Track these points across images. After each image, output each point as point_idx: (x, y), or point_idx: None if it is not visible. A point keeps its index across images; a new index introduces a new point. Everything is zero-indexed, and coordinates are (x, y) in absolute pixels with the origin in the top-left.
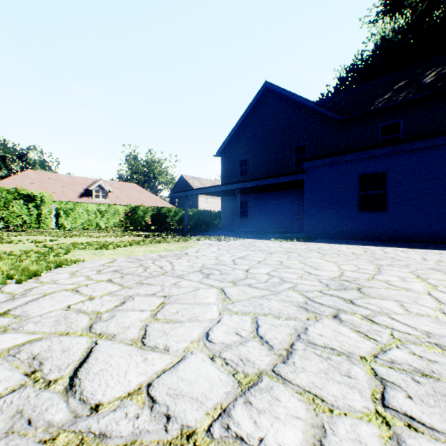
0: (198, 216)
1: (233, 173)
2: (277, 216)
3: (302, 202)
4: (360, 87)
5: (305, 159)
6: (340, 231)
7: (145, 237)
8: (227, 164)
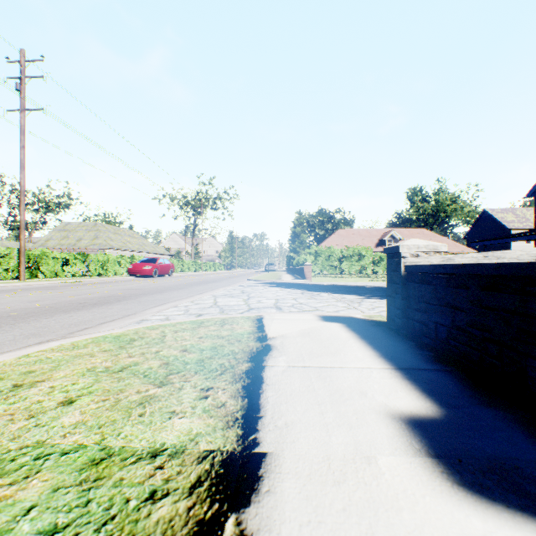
0: None
1: None
2: None
3: None
4: None
5: None
6: None
7: None
8: None
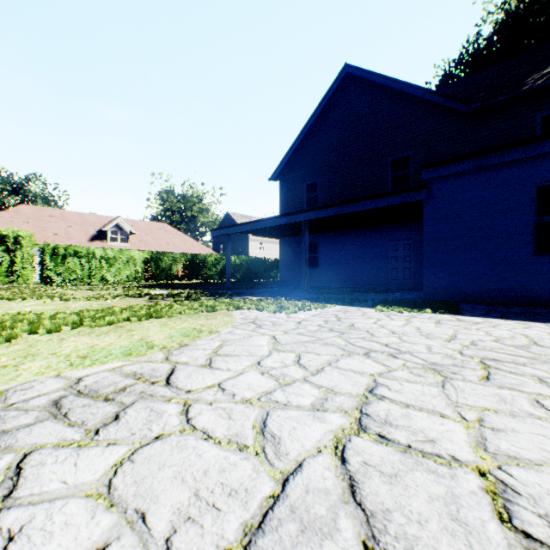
0: (248, 266)
1: (297, 204)
2: (362, 265)
3: (402, 243)
4: (489, 71)
5: (426, 165)
6: (495, 290)
7: (148, 301)
8: (288, 190)
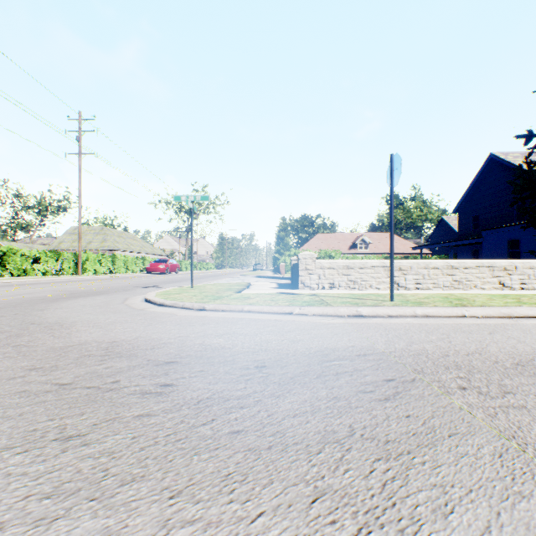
0: None
1: (467, 227)
2: None
3: None
4: None
5: (481, 230)
6: None
7: None
8: (462, 219)
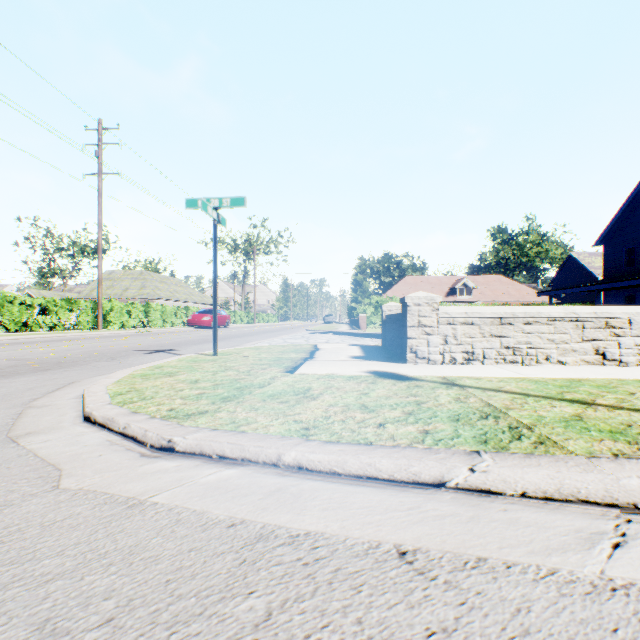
0: None
1: (617, 264)
2: None
3: None
4: None
5: None
6: None
7: None
8: (609, 253)
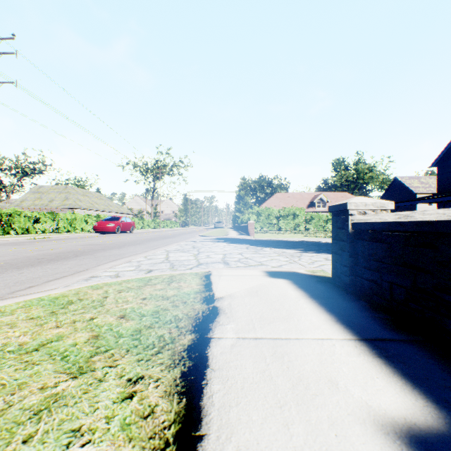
0: None
1: (450, 181)
2: None
3: None
4: None
5: None
6: None
7: None
8: (443, 173)
